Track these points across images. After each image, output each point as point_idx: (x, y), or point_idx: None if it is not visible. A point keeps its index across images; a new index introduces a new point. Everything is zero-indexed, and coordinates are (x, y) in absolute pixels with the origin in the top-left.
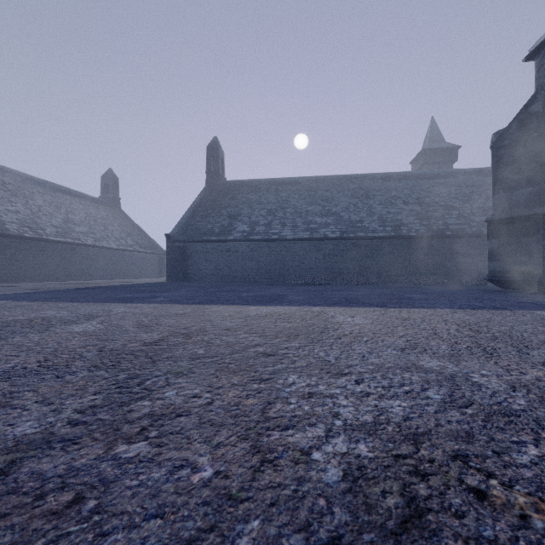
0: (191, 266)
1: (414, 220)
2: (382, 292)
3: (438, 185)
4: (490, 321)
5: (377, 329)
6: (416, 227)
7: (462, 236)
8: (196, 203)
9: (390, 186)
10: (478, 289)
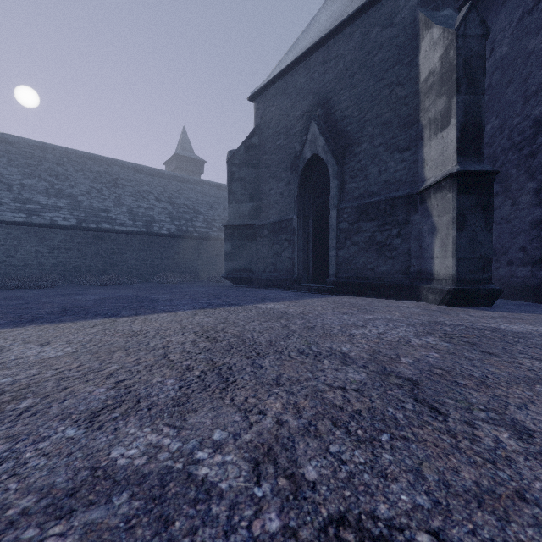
0: None
1: (166, 219)
2: (125, 294)
3: (188, 189)
4: (226, 322)
5: (75, 365)
6: (168, 226)
7: (207, 238)
8: None
9: (142, 179)
10: (218, 286)
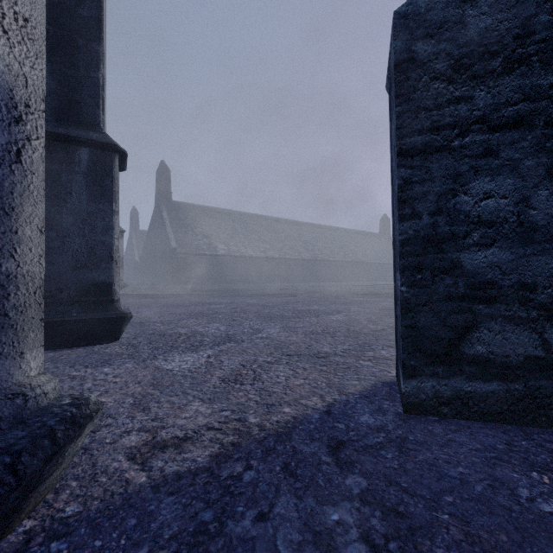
0: None
1: None
2: None
3: None
4: None
5: None
6: None
7: None
8: None
9: None
10: None
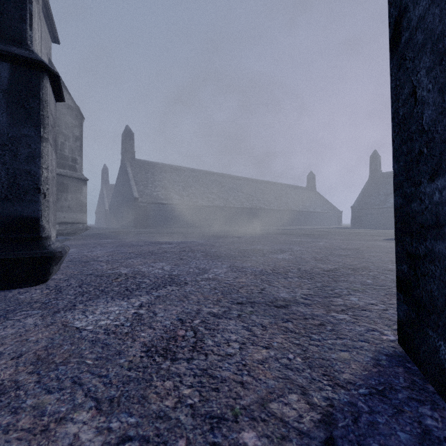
0: (363, 220)
1: None
2: None
3: None
4: None
5: None
6: None
7: None
8: (364, 189)
9: None
10: None
